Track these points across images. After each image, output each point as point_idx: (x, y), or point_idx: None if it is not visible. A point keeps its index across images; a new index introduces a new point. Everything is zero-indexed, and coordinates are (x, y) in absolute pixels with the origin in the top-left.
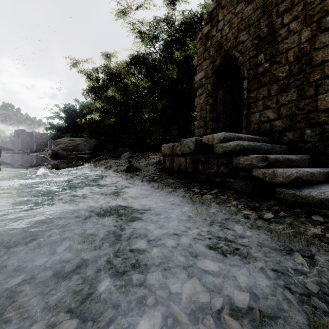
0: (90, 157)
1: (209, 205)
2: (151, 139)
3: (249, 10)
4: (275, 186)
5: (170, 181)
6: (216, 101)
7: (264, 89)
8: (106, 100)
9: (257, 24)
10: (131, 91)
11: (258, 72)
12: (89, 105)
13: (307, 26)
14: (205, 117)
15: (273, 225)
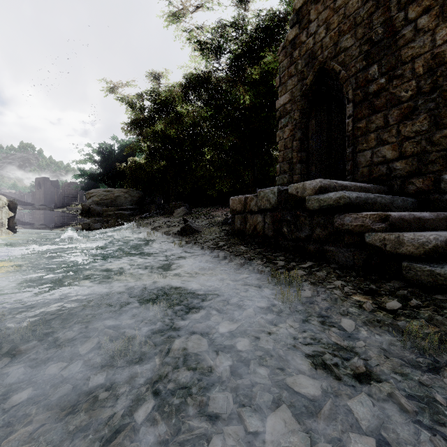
0: (133, 213)
1: (300, 286)
2: (214, 189)
3: (355, 3)
4: (400, 259)
5: (242, 249)
6: (306, 135)
7: (379, 115)
8: (154, 137)
9: (368, 23)
10: (187, 123)
11: (369, 91)
12: (131, 144)
13: (445, 22)
14: (291, 158)
15: (403, 321)
